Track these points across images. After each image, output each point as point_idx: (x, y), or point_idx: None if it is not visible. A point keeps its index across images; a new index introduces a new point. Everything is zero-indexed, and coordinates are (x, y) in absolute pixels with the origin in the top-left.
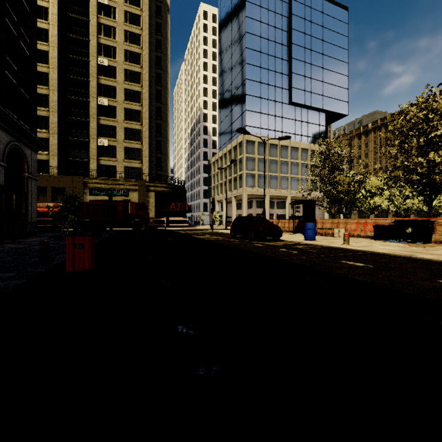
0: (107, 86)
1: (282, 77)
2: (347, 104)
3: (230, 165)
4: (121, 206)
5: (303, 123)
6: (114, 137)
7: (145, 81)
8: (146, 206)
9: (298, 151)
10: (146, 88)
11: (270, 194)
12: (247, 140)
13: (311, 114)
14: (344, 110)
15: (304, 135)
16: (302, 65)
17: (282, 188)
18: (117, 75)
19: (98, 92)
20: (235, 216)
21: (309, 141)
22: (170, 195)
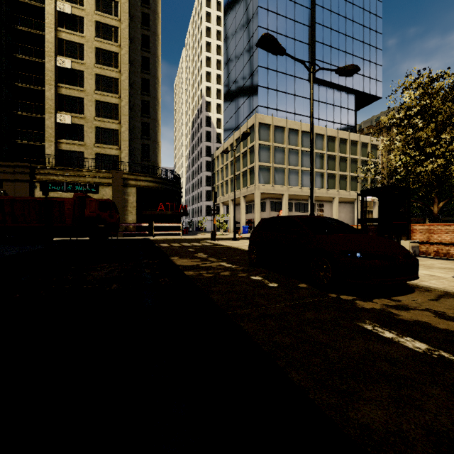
0: (71, 43)
1: (303, 46)
2: (381, 84)
3: (238, 157)
4: (69, 203)
5: (328, 106)
6: (82, 112)
7: (124, 39)
8: (112, 205)
9: (324, 139)
10: (126, 49)
11: (289, 193)
12: (260, 123)
13: (338, 95)
14: (377, 92)
15: (330, 121)
16: (327, 32)
17: (304, 186)
18: (84, 28)
19: (58, 50)
20: (245, 221)
21: (336, 128)
22: (159, 192)
